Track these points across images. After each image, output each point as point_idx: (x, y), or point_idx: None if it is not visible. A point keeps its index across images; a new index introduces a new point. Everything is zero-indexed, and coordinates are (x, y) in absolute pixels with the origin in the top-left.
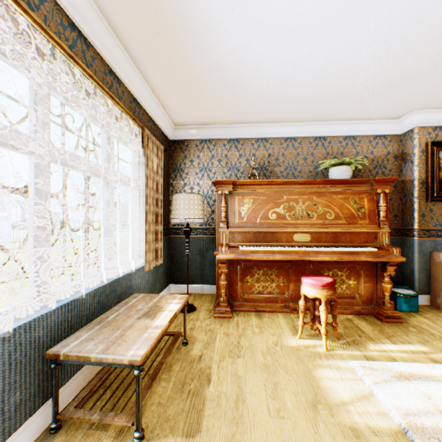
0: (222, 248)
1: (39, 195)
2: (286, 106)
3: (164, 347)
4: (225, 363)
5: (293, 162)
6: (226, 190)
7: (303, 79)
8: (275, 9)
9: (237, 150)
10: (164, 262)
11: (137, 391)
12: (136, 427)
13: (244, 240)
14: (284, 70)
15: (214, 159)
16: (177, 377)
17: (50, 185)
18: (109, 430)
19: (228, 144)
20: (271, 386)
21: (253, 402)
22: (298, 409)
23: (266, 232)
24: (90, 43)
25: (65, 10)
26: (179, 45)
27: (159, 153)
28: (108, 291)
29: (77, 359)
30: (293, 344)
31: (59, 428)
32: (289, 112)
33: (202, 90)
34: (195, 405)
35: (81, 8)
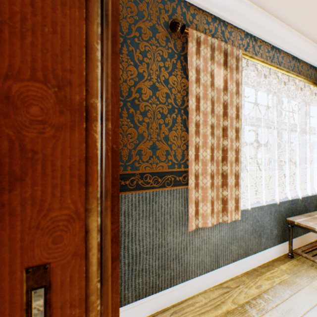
0: None
1: (277, 147)
2: None
3: None
4: None
5: None
6: None
7: None
8: None
9: None
10: None
11: None
12: None
13: None
14: None
15: None
16: None
17: (281, 141)
18: None
19: None
20: None
21: None
22: None
23: None
24: (299, 59)
25: (290, 53)
26: None
27: None
28: (308, 201)
29: (304, 226)
30: None
31: (292, 257)
32: None
33: None
34: None
35: (297, 46)
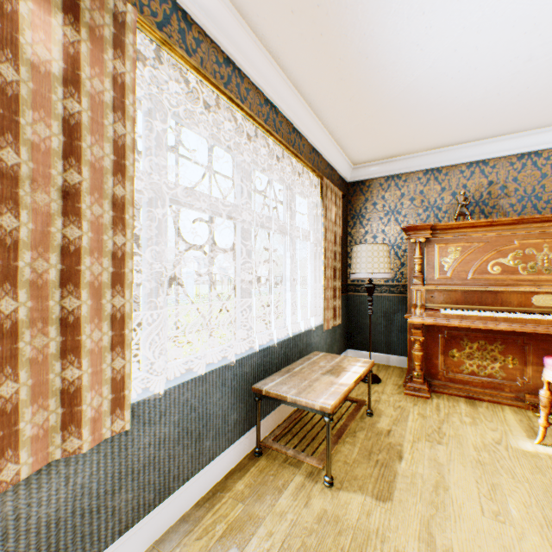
0: (415, 309)
1: (243, 255)
2: (518, 111)
3: (346, 410)
4: (420, 445)
5: (533, 189)
6: (421, 238)
7: (548, 69)
8: (492, 5)
9: (438, 183)
10: (341, 323)
11: (327, 437)
12: (326, 471)
13: (448, 301)
14: (511, 67)
15: (403, 198)
16: (362, 444)
17: (250, 245)
18: (300, 469)
19: (424, 177)
20: (487, 486)
21: (458, 494)
22: (528, 522)
23: (482, 291)
24: (278, 110)
25: (262, 91)
26: (363, 83)
27: (337, 201)
28: (291, 345)
29: (275, 396)
30: (526, 448)
31: (261, 453)
32: (523, 117)
33: (388, 120)
34: (384, 474)
35: (273, 83)
